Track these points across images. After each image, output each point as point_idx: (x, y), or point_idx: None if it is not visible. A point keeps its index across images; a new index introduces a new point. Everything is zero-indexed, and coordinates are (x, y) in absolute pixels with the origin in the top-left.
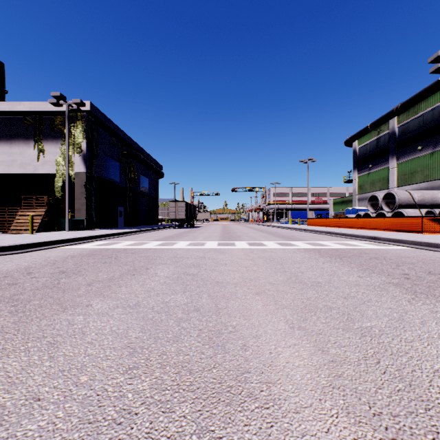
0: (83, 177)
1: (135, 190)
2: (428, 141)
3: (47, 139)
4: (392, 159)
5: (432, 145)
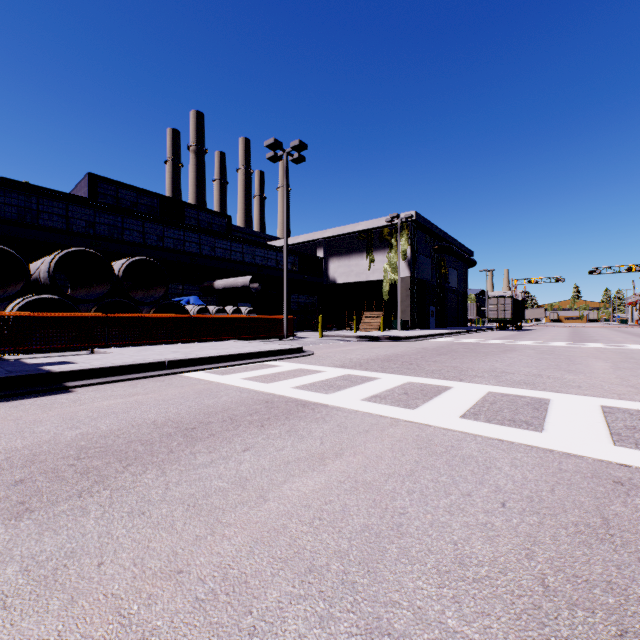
0: (407, 281)
1: (445, 286)
2: None
3: (376, 250)
4: None
5: None
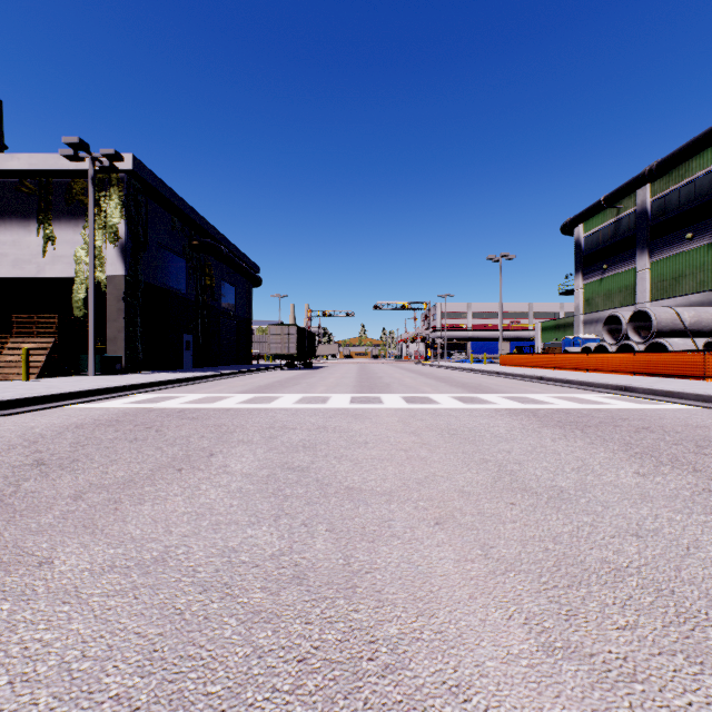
0: (121, 284)
1: (212, 306)
2: (704, 224)
3: (59, 219)
4: (641, 254)
5: (711, 231)
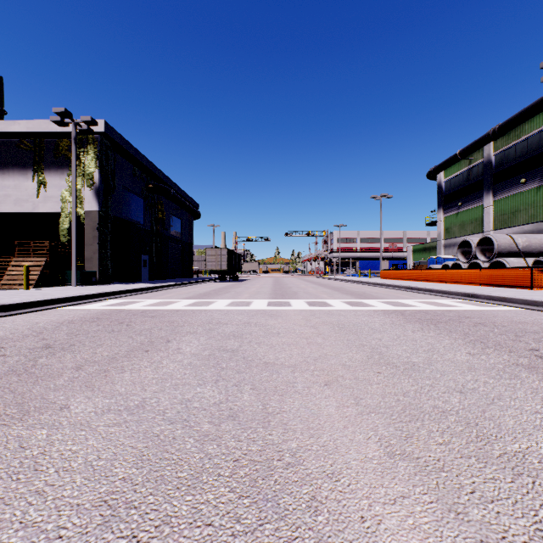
0: (96, 217)
1: (163, 233)
2: (534, 172)
3: (49, 169)
4: (487, 195)
5: (539, 177)
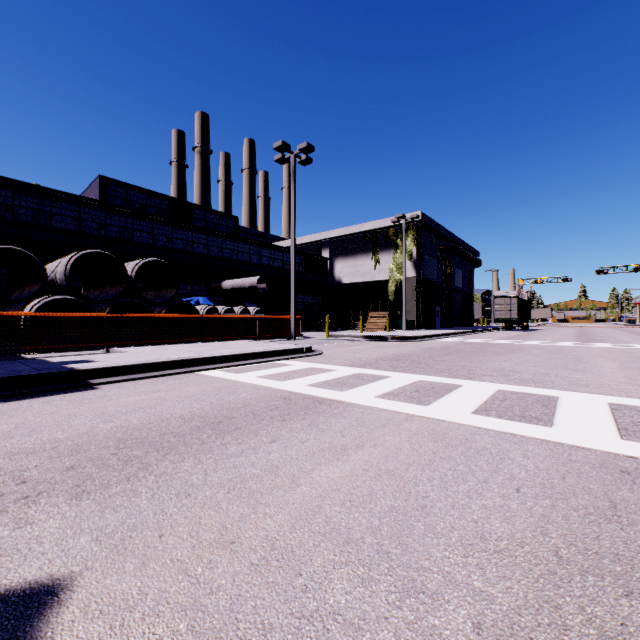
0: (413, 281)
1: (450, 286)
2: None
3: (381, 251)
4: None
5: None
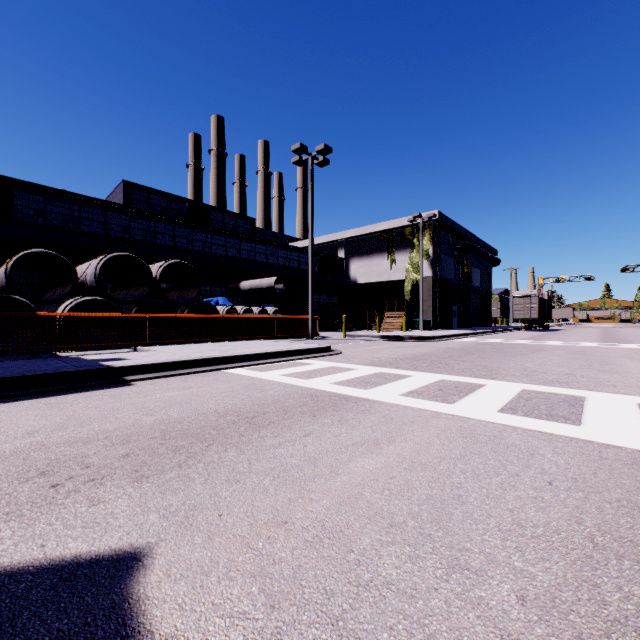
0: (430, 281)
1: (468, 286)
2: None
3: (397, 250)
4: None
5: None
